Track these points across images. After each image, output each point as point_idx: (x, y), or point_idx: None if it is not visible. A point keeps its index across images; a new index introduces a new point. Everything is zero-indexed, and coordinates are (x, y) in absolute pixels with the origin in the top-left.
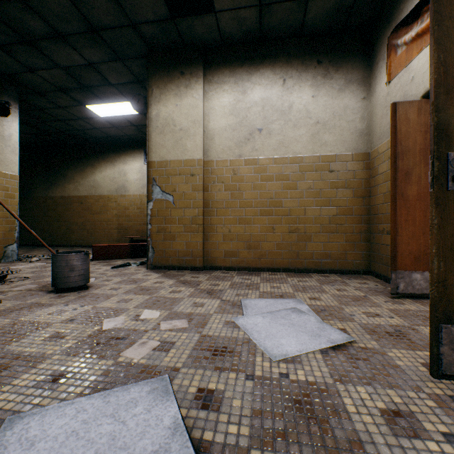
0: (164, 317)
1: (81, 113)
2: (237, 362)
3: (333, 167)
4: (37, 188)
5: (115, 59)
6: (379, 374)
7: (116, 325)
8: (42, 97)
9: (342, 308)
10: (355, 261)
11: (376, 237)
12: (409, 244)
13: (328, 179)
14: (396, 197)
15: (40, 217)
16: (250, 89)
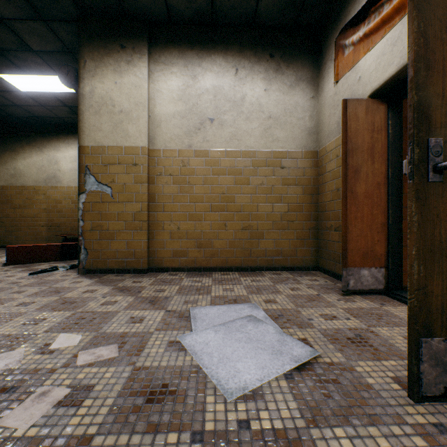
0: (86, 343)
1: None
2: (180, 409)
3: (284, 163)
4: None
5: (36, 18)
6: (354, 403)
7: (7, 365)
8: None
9: (299, 312)
10: (304, 257)
11: (324, 233)
12: (358, 241)
13: (280, 176)
14: (347, 194)
15: None
16: (200, 74)
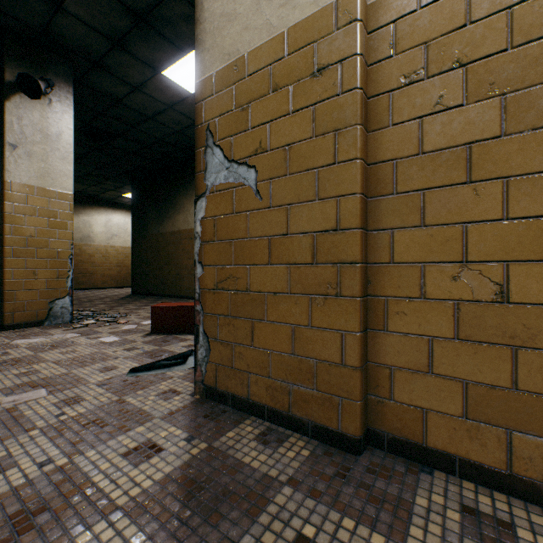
0: None
1: (165, 93)
2: None
3: None
4: (150, 223)
5: None
6: None
7: None
8: (106, 73)
9: None
10: None
11: None
12: None
13: None
14: None
15: (152, 259)
16: None
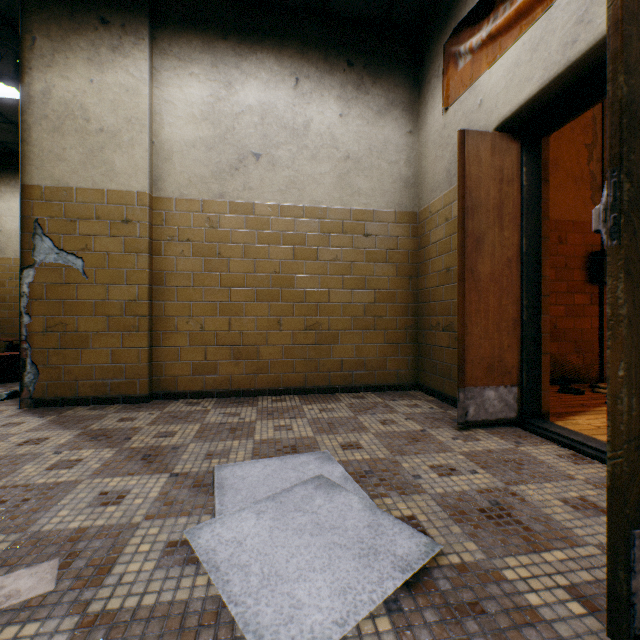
0: None
1: None
2: None
3: (369, 228)
4: None
5: None
6: None
7: None
8: None
9: (398, 463)
10: (399, 371)
11: (427, 335)
12: (481, 346)
13: (363, 247)
14: (465, 275)
15: None
16: (239, 81)
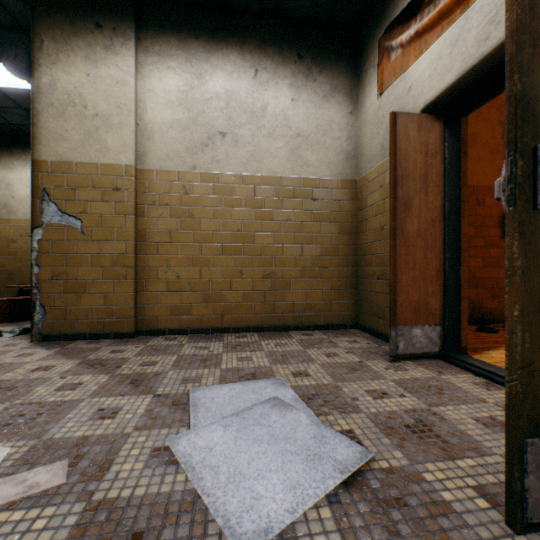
0: (14, 462)
1: None
2: None
3: (316, 194)
4: None
5: None
6: None
7: None
8: None
9: (339, 388)
10: (341, 313)
11: (365, 282)
12: (409, 292)
13: (311, 210)
14: (396, 233)
15: None
16: (208, 73)
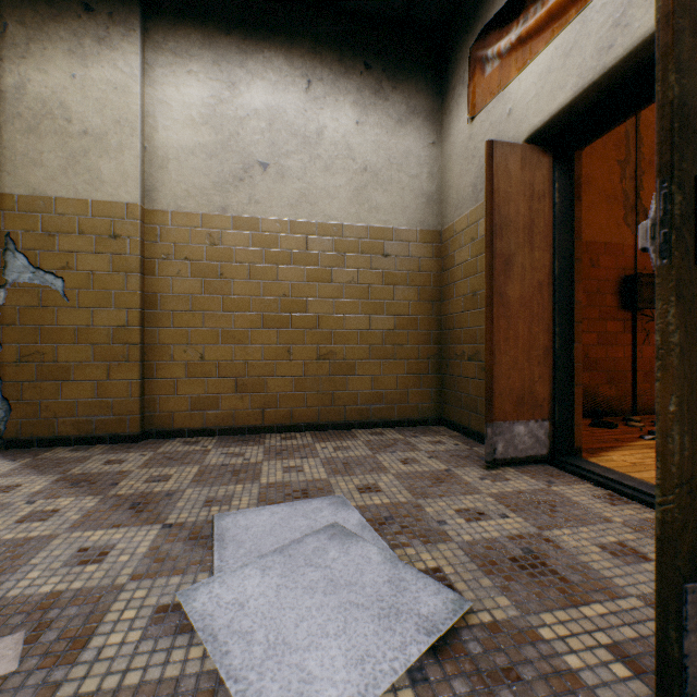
0: None
1: None
2: None
3: (389, 248)
4: None
5: None
6: None
7: None
8: None
9: (421, 508)
10: (421, 404)
11: (451, 365)
12: (510, 377)
13: (382, 269)
14: (493, 299)
15: None
16: (244, 82)
